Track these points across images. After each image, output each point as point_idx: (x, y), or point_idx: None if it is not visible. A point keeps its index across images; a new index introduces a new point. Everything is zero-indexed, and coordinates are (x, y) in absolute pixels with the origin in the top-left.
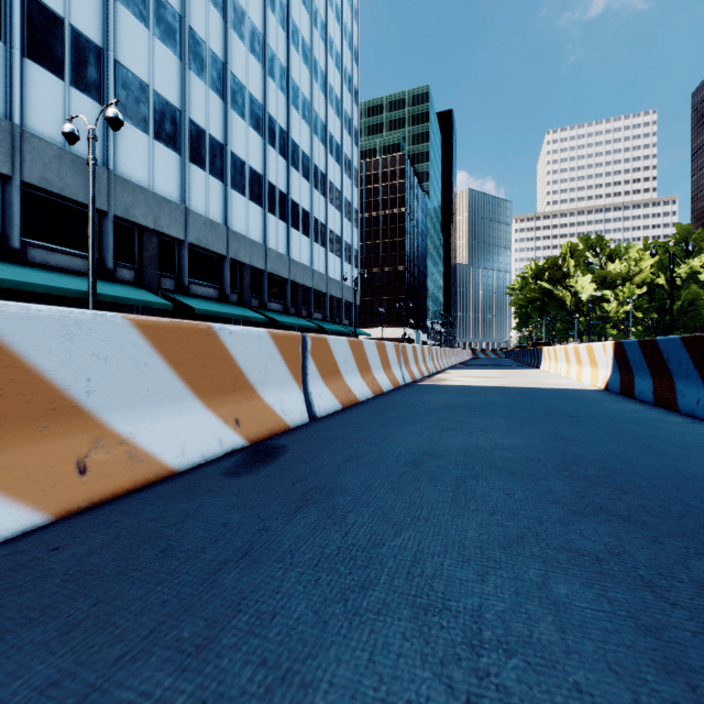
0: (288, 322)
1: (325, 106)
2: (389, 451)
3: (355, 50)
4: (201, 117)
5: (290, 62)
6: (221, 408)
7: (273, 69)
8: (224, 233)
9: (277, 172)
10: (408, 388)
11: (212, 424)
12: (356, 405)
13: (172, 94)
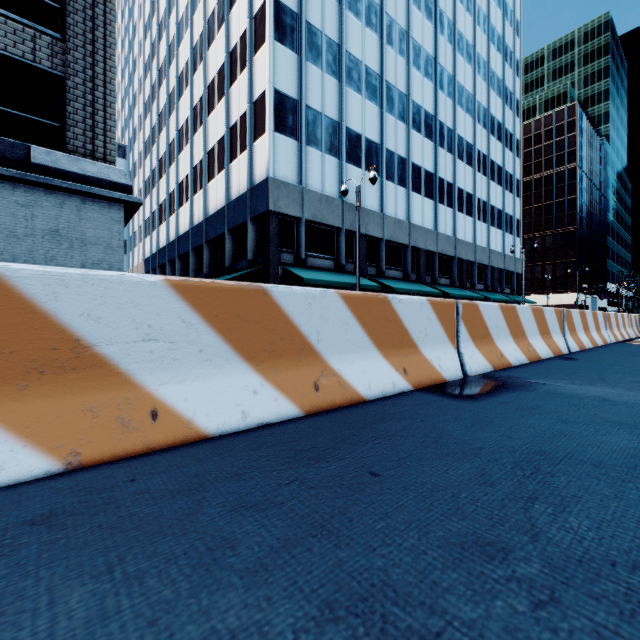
0: (457, 294)
1: (486, 92)
2: (635, 361)
3: (517, 23)
4: (392, 143)
5: (456, 68)
6: (544, 340)
7: (442, 82)
8: (407, 227)
9: (445, 167)
10: (617, 345)
11: (544, 345)
12: (587, 349)
13: (374, 134)
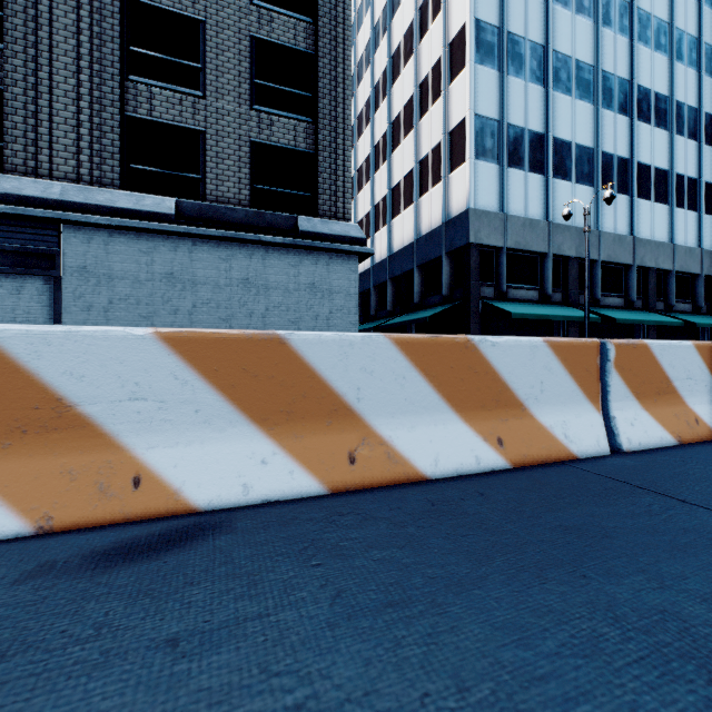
0: (707, 324)
1: None
2: None
3: None
4: (609, 144)
5: (701, 25)
6: None
7: (680, 50)
8: (630, 243)
9: (685, 159)
10: None
11: None
12: None
13: (587, 138)
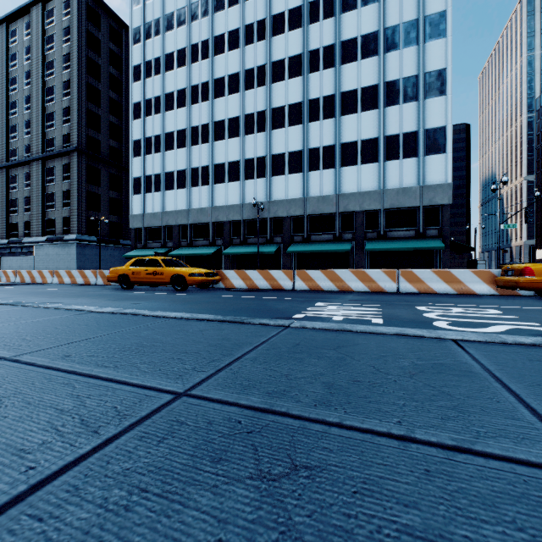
0: (232, 252)
1: (334, 25)
2: None
3: None
4: (197, 162)
5: (272, 51)
6: None
7: (251, 81)
8: (209, 211)
9: (256, 146)
10: None
11: None
12: None
13: (184, 165)
